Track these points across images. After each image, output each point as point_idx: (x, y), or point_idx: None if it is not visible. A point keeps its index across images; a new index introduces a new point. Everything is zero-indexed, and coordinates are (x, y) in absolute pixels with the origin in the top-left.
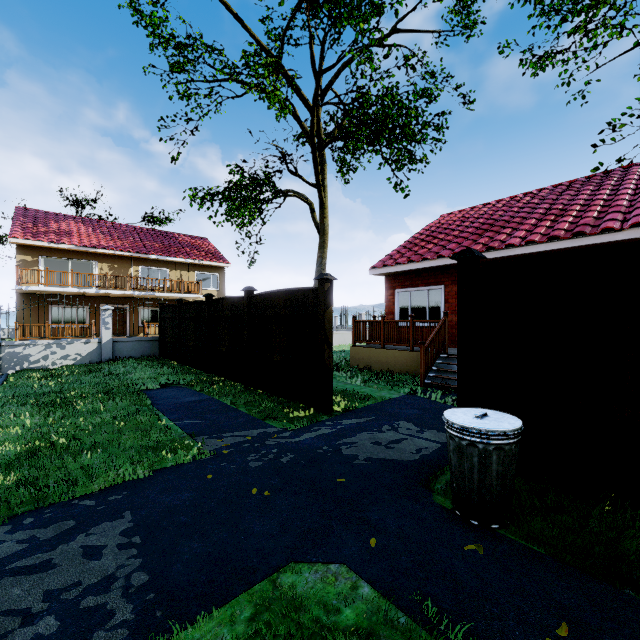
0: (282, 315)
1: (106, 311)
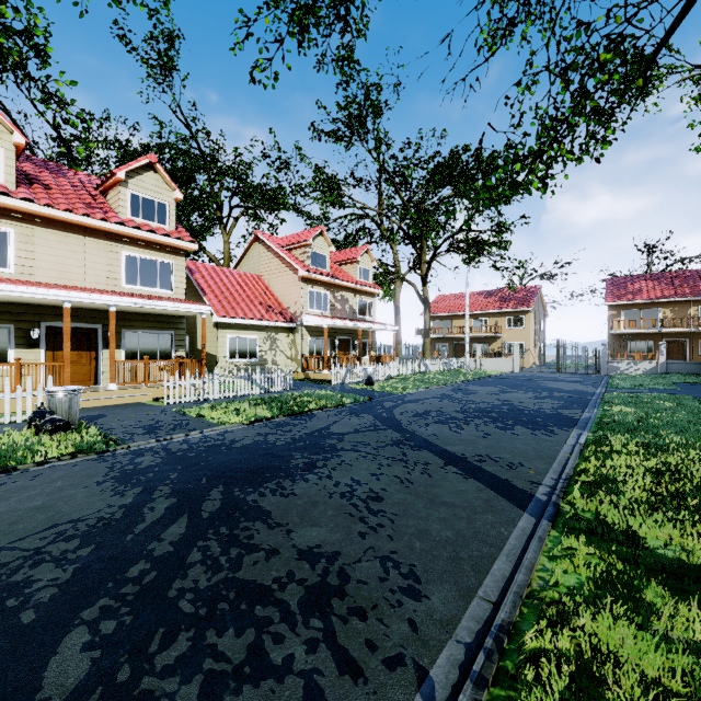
0: None
1: (661, 345)
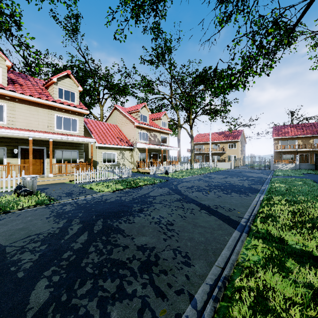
0: None
1: (297, 156)
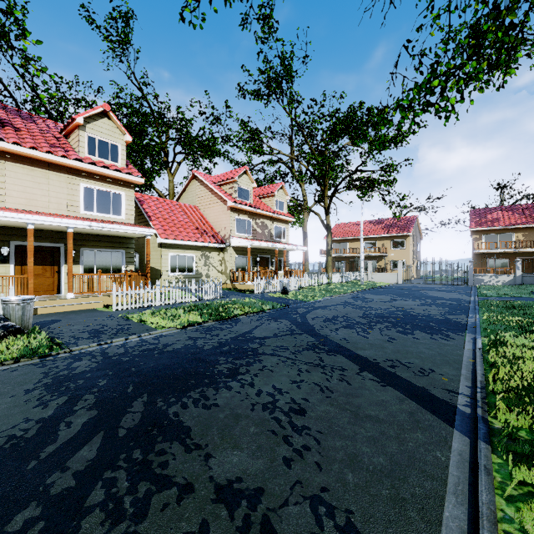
0: None
1: (517, 262)
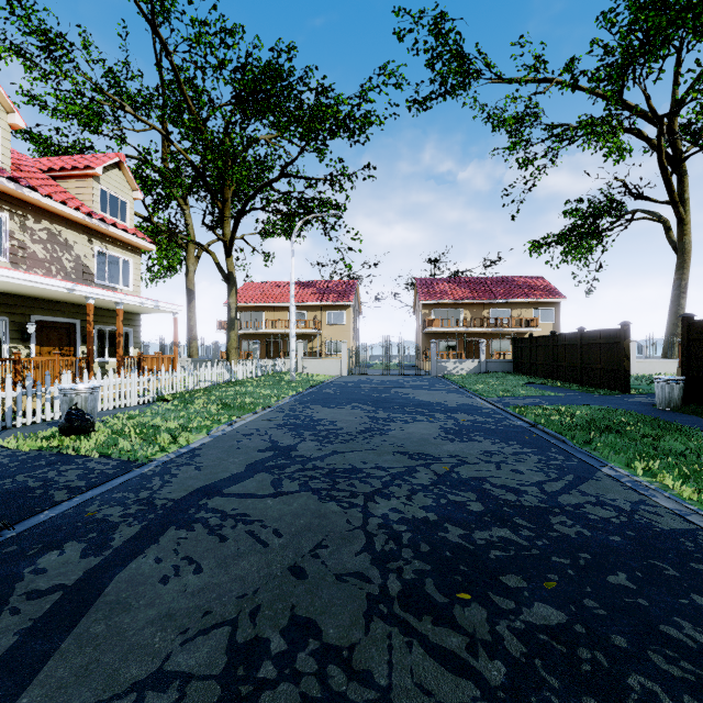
0: (601, 343)
1: (482, 343)
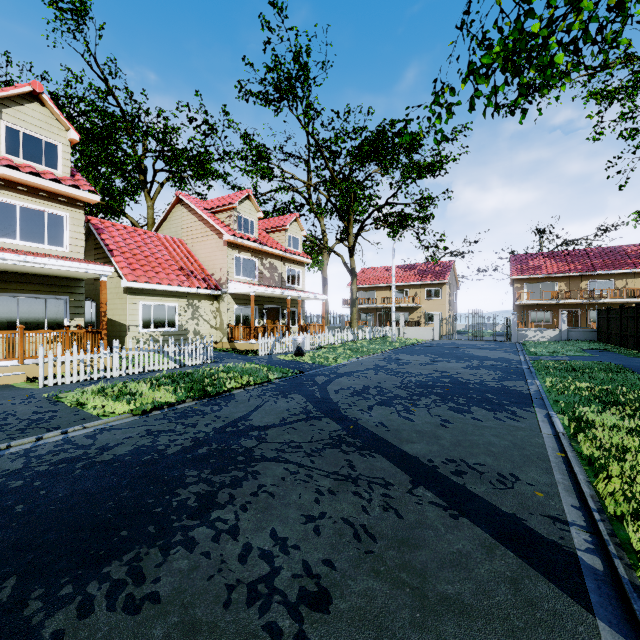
0: None
1: (563, 314)
